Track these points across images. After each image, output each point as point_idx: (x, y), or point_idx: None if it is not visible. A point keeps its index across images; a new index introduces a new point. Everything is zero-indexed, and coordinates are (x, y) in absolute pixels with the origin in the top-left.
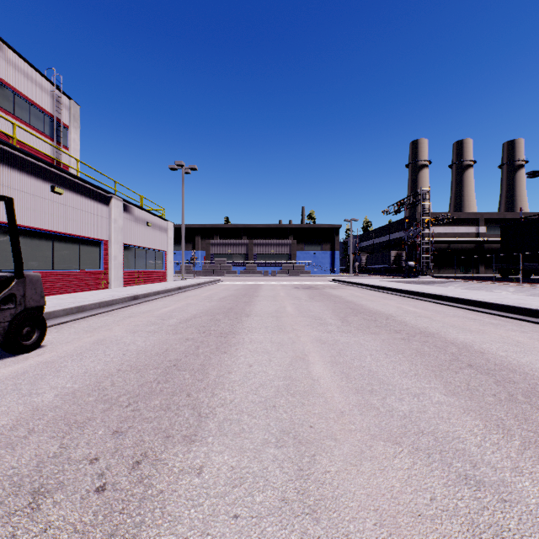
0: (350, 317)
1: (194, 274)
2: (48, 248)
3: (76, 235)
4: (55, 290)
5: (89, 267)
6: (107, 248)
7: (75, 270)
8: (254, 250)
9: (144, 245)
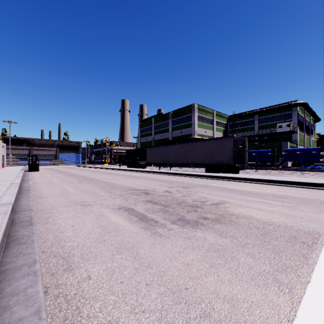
0: (76, 169)
1: None
2: None
3: None
4: None
5: None
6: None
7: None
8: (34, 152)
9: (2, 154)
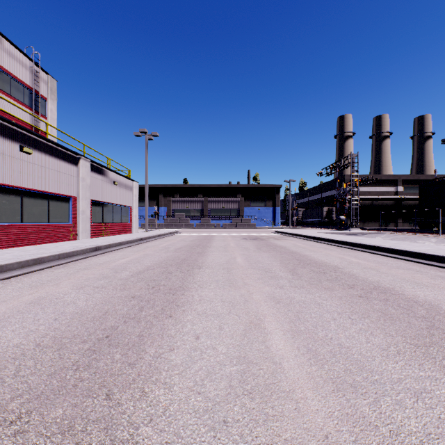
0: (299, 269)
1: (158, 227)
2: (17, 203)
3: (45, 191)
4: (24, 242)
5: (59, 220)
6: (76, 203)
7: (44, 223)
8: (208, 206)
9: (111, 201)
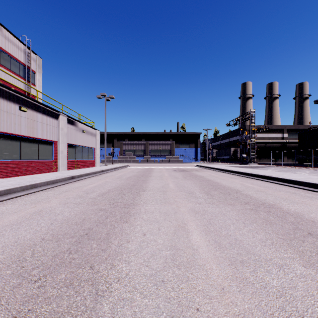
0: (212, 192)
1: (113, 162)
2: (17, 146)
3: (36, 138)
4: (21, 173)
5: (45, 158)
6: (57, 146)
7: (35, 160)
8: (149, 147)
9: (81, 144)
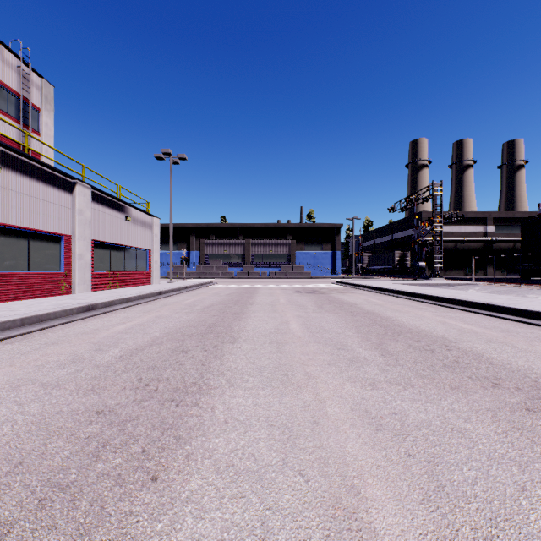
0: (390, 344)
1: (188, 276)
2: None
3: (22, 227)
4: None
5: (44, 268)
6: (70, 244)
7: (21, 272)
8: (251, 250)
9: (122, 242)
